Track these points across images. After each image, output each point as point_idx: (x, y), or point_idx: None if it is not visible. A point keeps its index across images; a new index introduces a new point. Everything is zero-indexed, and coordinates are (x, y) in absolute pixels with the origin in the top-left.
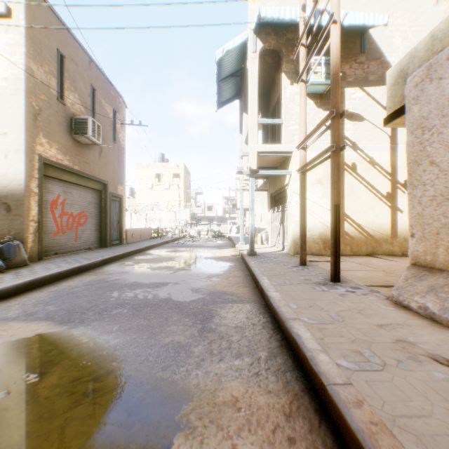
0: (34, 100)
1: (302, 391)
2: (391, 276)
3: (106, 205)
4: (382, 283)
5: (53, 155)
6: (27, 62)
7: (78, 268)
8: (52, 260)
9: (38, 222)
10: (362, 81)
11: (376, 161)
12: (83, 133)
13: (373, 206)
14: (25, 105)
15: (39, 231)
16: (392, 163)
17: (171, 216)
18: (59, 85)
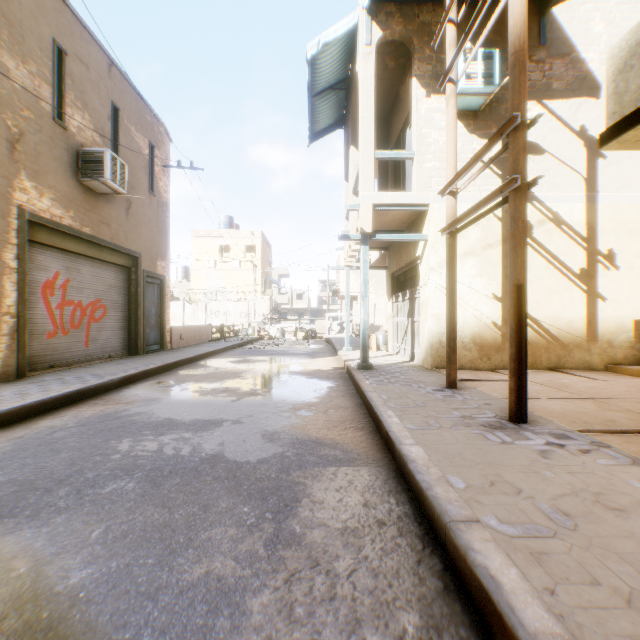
0: (9, 117)
1: None
2: (612, 411)
3: (138, 290)
4: (604, 426)
5: (45, 208)
6: None
7: (77, 392)
8: (40, 378)
9: (18, 315)
10: (541, 90)
11: (563, 218)
12: (97, 175)
13: (559, 291)
14: None
15: (20, 331)
16: (589, 221)
17: (242, 308)
18: (57, 98)
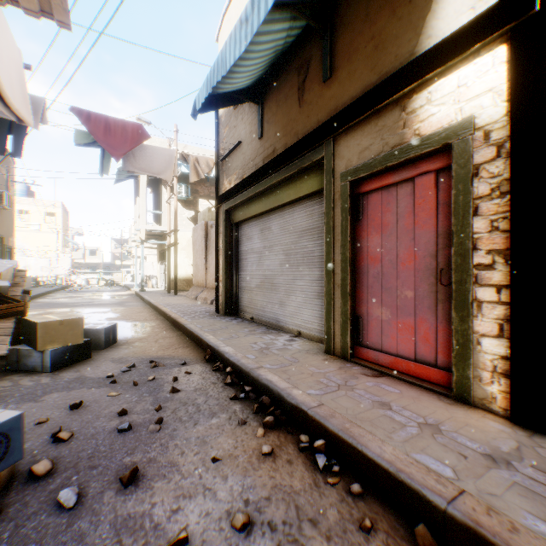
0: None
1: (147, 307)
2: None
3: (5, 256)
4: None
5: None
6: None
7: None
8: None
9: None
10: (208, 196)
11: None
12: None
13: None
14: None
15: None
16: None
17: (45, 263)
18: None
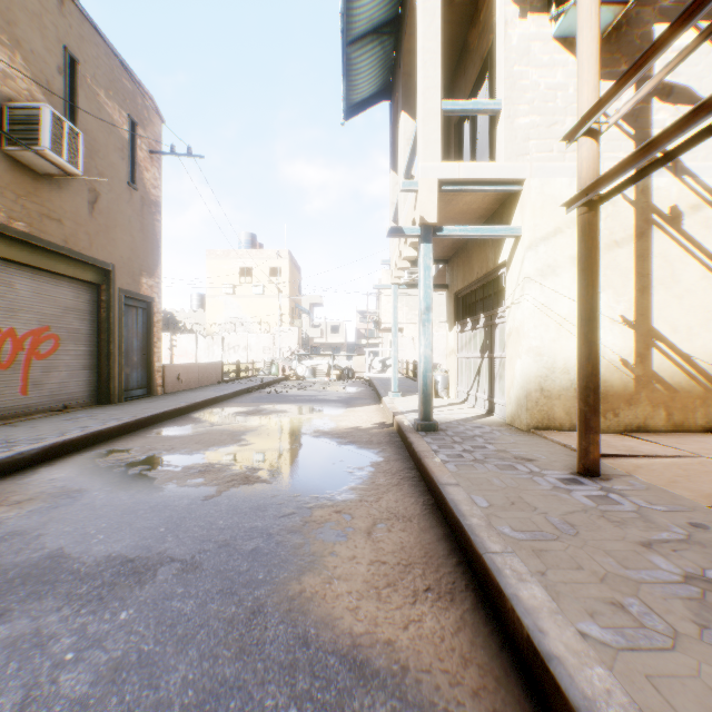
0: None
1: None
2: None
3: (111, 315)
4: None
5: None
6: None
7: None
8: None
9: None
10: None
11: None
12: (30, 143)
13: None
14: None
15: None
16: None
17: (266, 341)
18: None
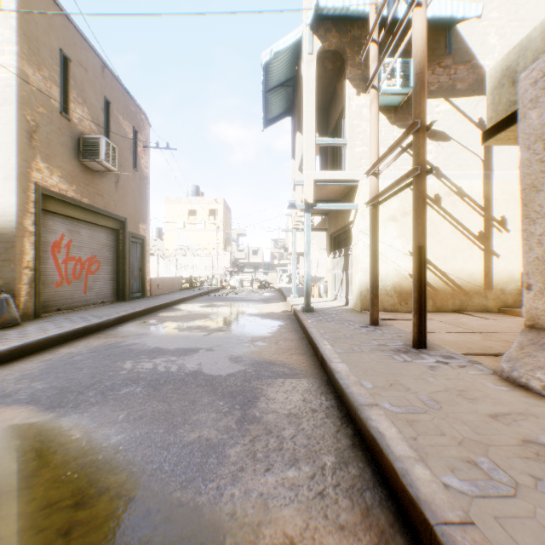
0: (28, 113)
1: (391, 527)
2: (492, 341)
3: (125, 248)
4: (482, 351)
5: (55, 184)
6: (19, 64)
7: (84, 329)
8: (52, 318)
9: (35, 269)
10: (447, 90)
11: (465, 191)
12: (94, 157)
13: (462, 249)
14: (17, 119)
15: (36, 281)
16: (486, 194)
17: (207, 262)
18: (63, 96)
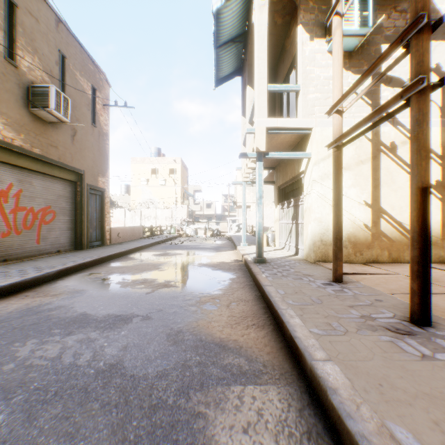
0: None
1: None
2: None
3: (83, 199)
4: None
5: None
6: None
7: (11, 286)
8: None
9: None
10: None
11: None
12: (44, 106)
13: None
14: None
15: None
16: (443, 142)
17: (167, 213)
18: (8, 41)
